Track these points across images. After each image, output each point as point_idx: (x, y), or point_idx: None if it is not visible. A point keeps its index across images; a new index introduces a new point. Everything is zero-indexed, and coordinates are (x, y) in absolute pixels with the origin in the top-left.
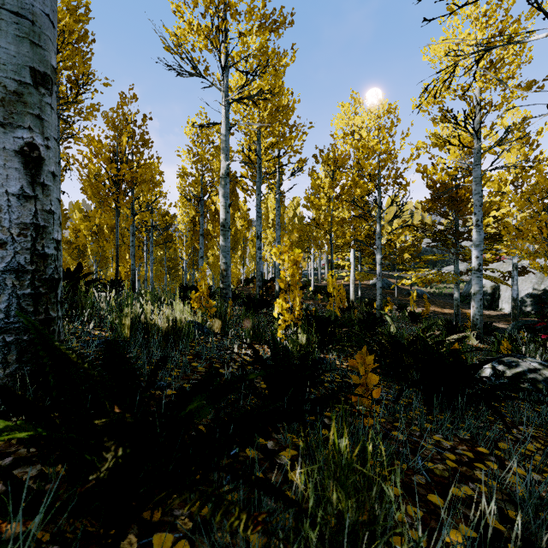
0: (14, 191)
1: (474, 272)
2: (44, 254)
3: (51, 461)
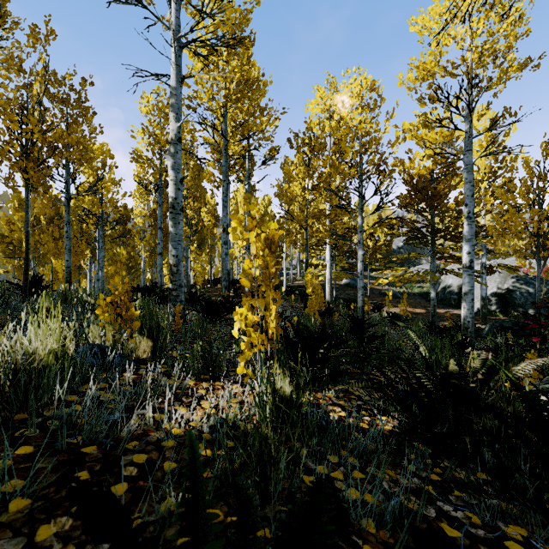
0: None
1: (466, 270)
2: None
3: None
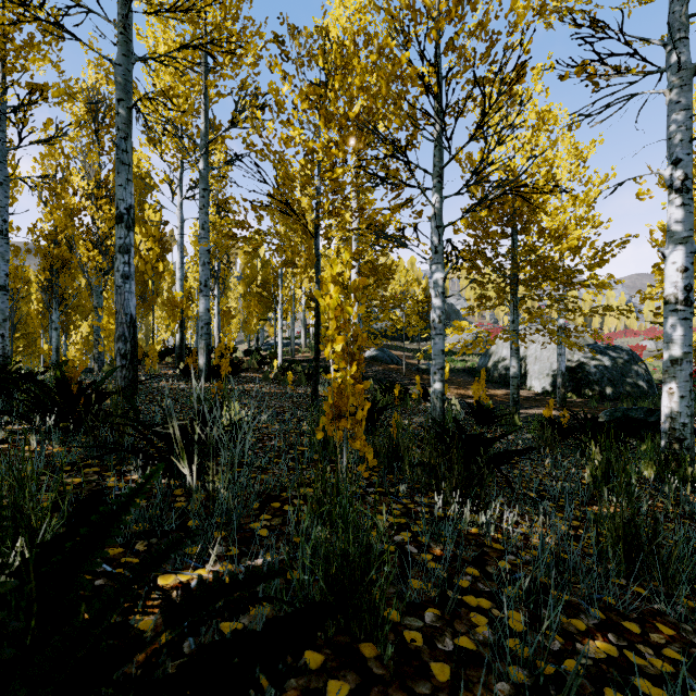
0: None
1: (676, 308)
2: None
3: None
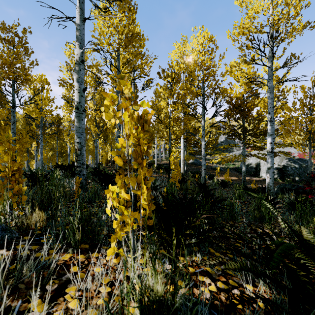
0: None
1: (269, 153)
2: None
3: None
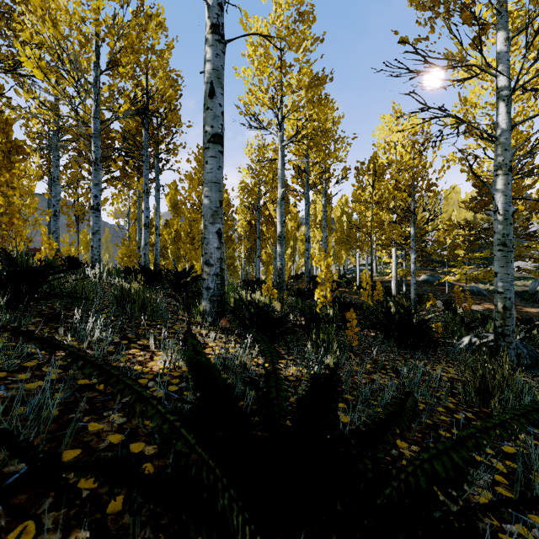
0: (216, 246)
1: None
2: (223, 268)
3: (241, 332)
